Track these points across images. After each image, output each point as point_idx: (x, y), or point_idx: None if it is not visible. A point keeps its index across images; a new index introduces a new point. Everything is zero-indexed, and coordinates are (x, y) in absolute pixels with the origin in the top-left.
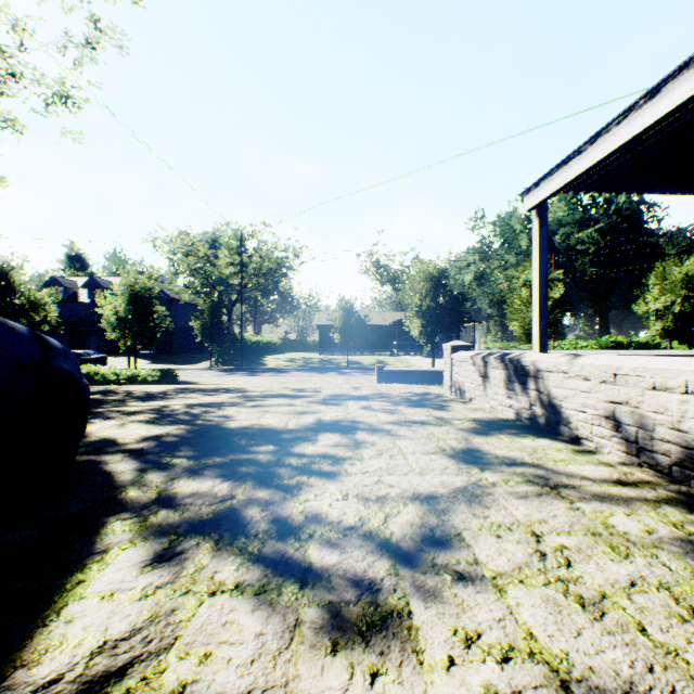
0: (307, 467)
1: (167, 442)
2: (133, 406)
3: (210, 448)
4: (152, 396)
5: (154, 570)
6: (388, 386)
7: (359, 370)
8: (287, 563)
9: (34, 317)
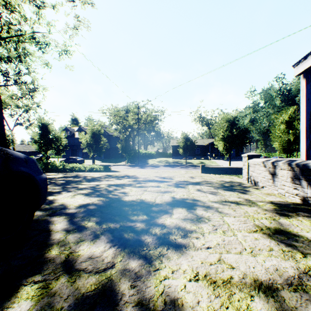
0: (166, 238)
1: (89, 209)
2: (83, 184)
3: (111, 215)
4: (94, 179)
5: None
6: (209, 176)
7: (191, 166)
8: None
9: (56, 143)
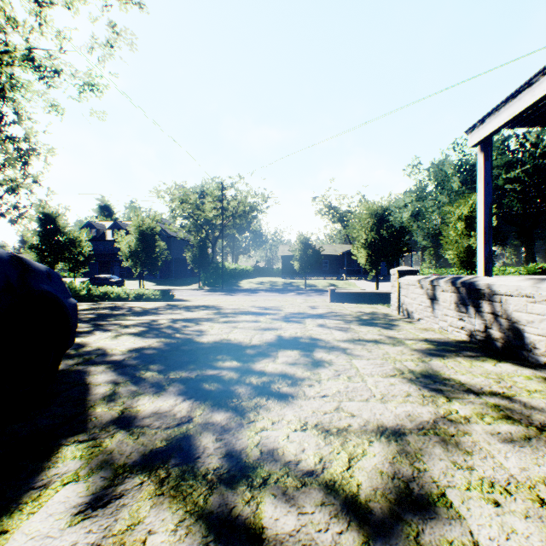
0: (266, 387)
1: (146, 355)
2: (130, 319)
3: (181, 362)
4: (146, 311)
5: (84, 522)
6: (340, 306)
7: (314, 291)
8: (234, 525)
9: (73, 250)
